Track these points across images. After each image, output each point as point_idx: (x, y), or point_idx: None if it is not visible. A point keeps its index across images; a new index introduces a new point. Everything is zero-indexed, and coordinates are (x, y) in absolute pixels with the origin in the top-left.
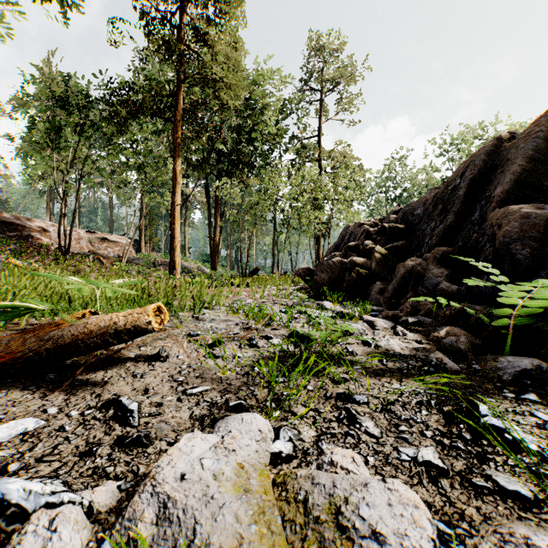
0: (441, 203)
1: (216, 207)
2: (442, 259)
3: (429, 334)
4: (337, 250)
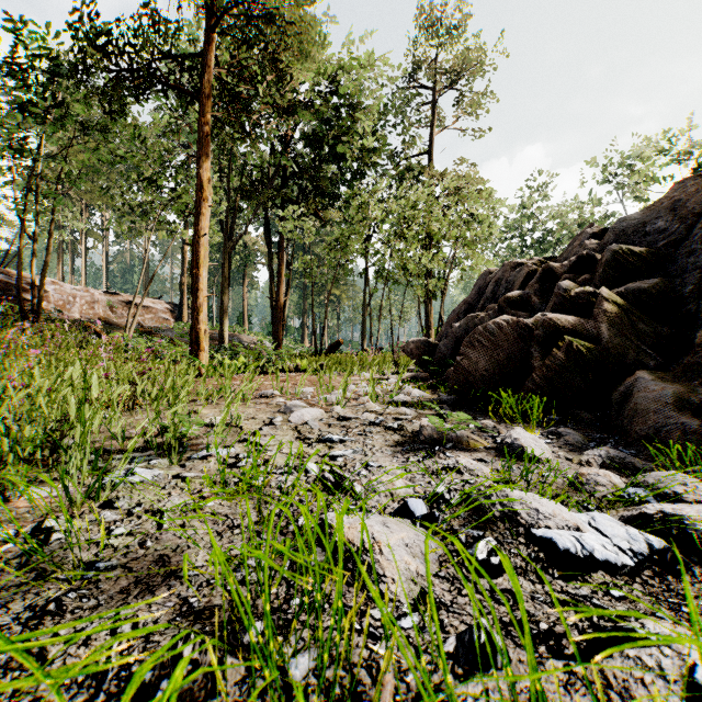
0: None
1: (279, 254)
2: None
3: None
4: (471, 311)
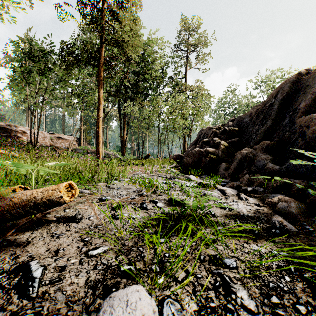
0: (261, 114)
1: (124, 119)
2: (266, 148)
3: (263, 199)
4: (196, 144)
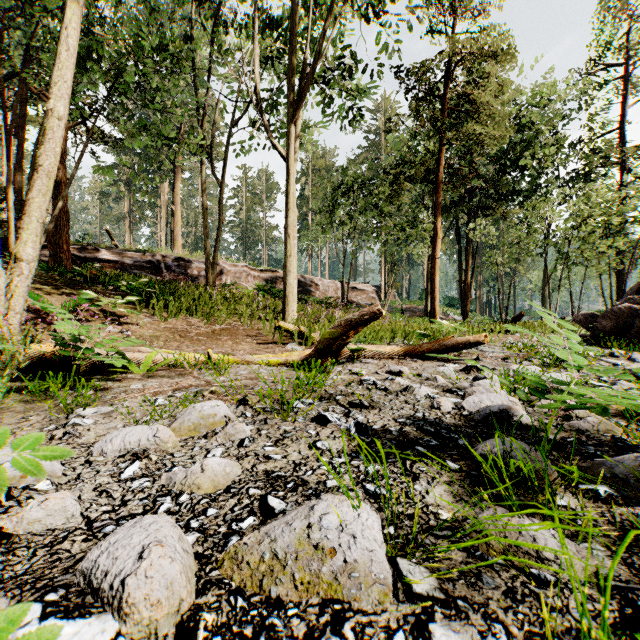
0: None
1: (467, 248)
2: None
3: None
4: None
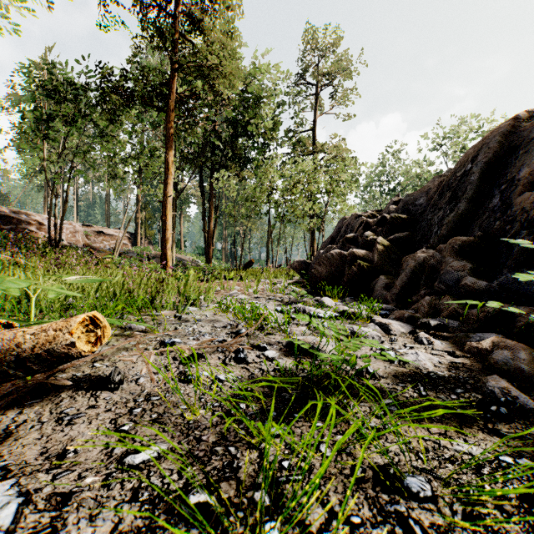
0: (449, 190)
1: (210, 200)
2: (461, 250)
3: (461, 342)
4: (333, 242)
